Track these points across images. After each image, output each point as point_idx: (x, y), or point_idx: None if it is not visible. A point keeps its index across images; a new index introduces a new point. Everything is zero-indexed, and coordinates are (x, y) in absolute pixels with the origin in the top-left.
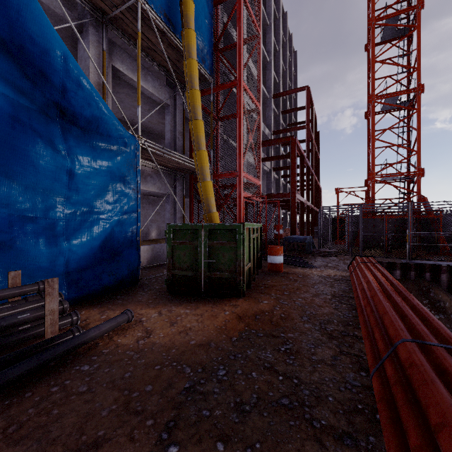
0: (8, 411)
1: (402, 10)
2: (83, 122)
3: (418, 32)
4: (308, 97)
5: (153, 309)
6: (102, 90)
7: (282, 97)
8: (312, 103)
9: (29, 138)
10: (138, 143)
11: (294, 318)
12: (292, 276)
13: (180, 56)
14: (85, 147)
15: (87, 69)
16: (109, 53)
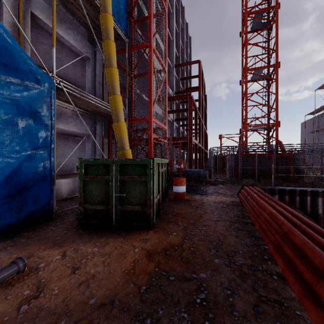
0: None
1: (265, 8)
2: None
3: (276, 25)
4: (200, 68)
5: (58, 249)
6: (18, 32)
7: (181, 68)
8: (202, 73)
9: None
10: (51, 81)
11: (203, 252)
12: (194, 203)
13: (98, 14)
14: None
15: (1, 8)
16: None
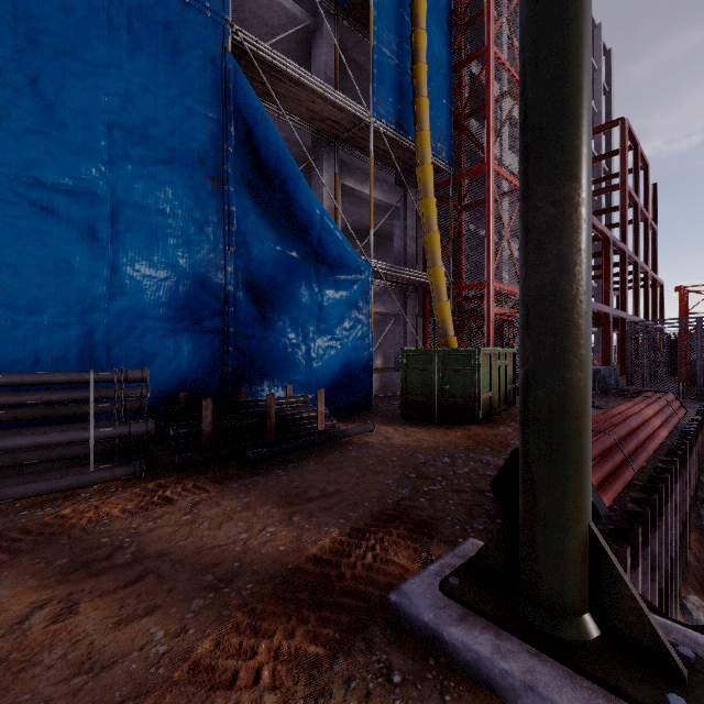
0: (318, 456)
1: None
2: (329, 261)
3: None
4: (623, 136)
5: (389, 427)
6: (333, 214)
7: None
8: (635, 141)
9: (296, 283)
10: (370, 267)
11: None
12: None
13: (412, 155)
14: (329, 282)
15: (322, 197)
16: (339, 172)
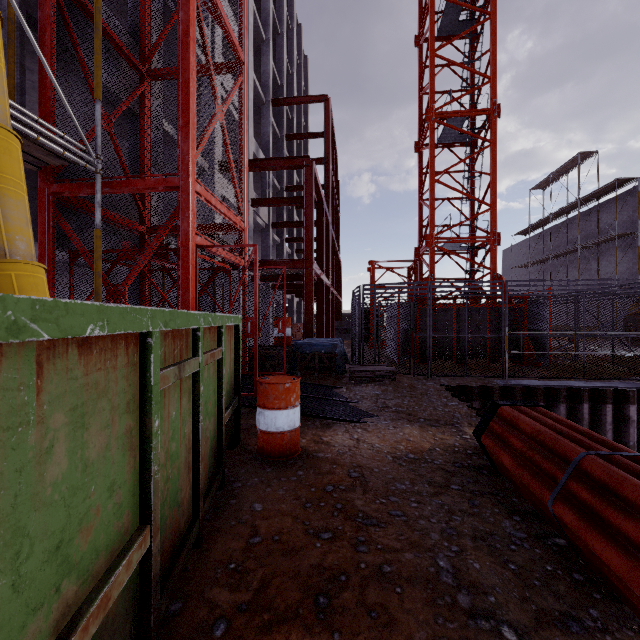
0: None
1: None
2: None
3: (493, 23)
4: (328, 113)
5: None
6: None
7: (286, 115)
8: (333, 129)
9: None
10: None
11: None
12: (333, 479)
13: None
14: None
15: None
16: None
